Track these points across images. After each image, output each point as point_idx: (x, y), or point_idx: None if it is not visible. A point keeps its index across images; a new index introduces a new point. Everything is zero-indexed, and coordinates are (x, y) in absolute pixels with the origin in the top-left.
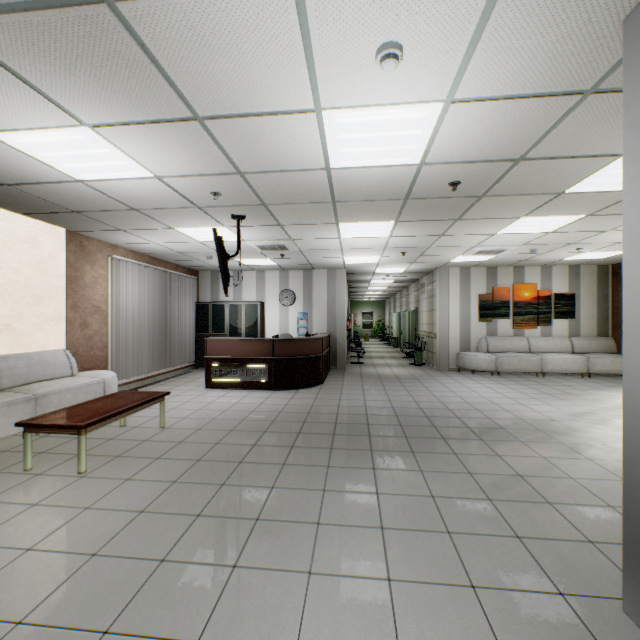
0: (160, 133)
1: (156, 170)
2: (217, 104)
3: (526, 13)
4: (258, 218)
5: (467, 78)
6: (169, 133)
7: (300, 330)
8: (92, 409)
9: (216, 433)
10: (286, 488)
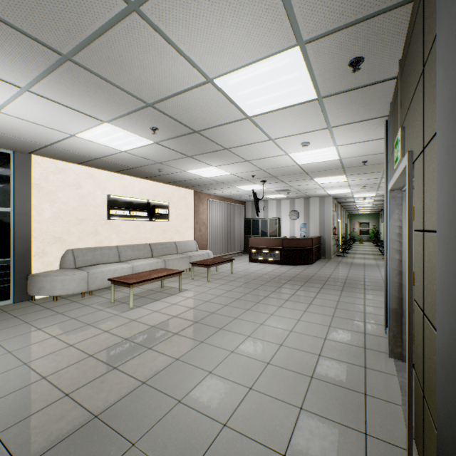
0: (235, 165)
1: (232, 172)
2: (253, 158)
3: (345, 132)
4: (272, 180)
5: (338, 142)
6: (237, 165)
7: (302, 234)
8: (209, 261)
9: (253, 276)
10: (278, 292)
